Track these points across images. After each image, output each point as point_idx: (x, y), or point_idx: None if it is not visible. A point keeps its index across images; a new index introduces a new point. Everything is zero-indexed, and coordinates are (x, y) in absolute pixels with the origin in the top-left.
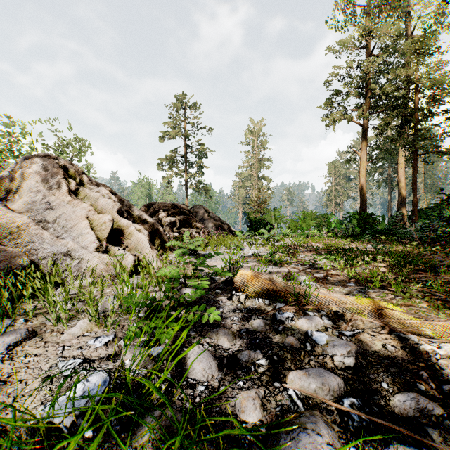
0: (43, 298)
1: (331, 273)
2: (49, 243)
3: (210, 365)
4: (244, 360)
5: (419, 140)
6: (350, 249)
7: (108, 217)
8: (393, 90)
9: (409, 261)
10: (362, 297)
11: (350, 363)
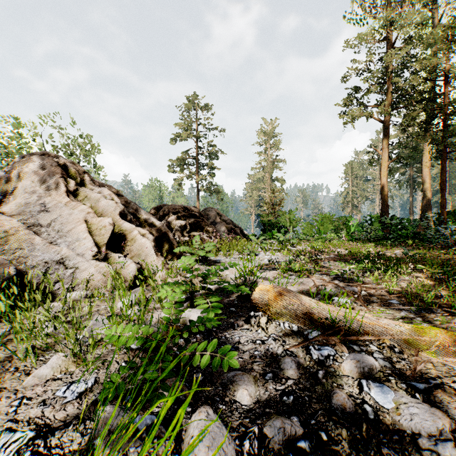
0: (7, 325)
1: (364, 286)
2: (40, 250)
3: (224, 454)
4: (276, 440)
5: (448, 136)
6: (378, 255)
7: (108, 220)
8: (418, 83)
9: (455, 271)
10: (415, 322)
11: (450, 455)
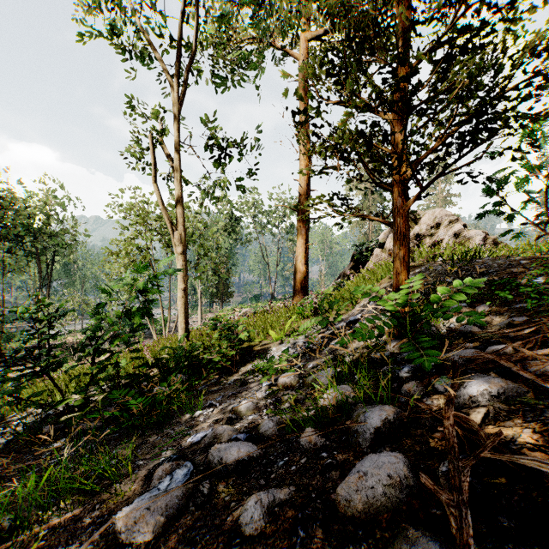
0: None
1: None
2: None
3: None
4: None
5: None
6: None
7: None
8: None
9: None
10: None
11: None
